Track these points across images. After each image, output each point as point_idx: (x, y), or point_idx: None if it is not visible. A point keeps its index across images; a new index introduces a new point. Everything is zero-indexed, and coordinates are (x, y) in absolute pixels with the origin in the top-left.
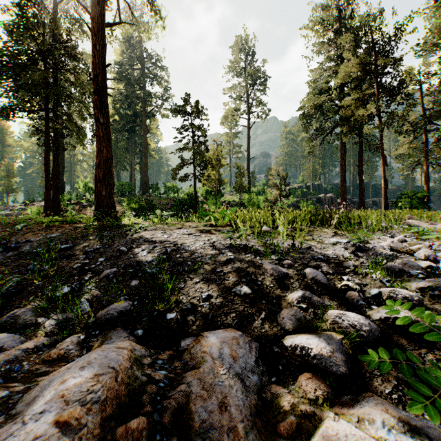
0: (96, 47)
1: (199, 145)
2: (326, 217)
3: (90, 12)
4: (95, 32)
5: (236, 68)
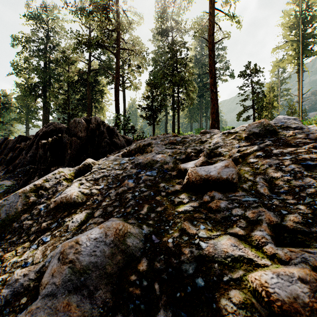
0: (211, 56)
1: (258, 94)
2: None
3: (208, 40)
4: (211, 49)
5: (286, 26)
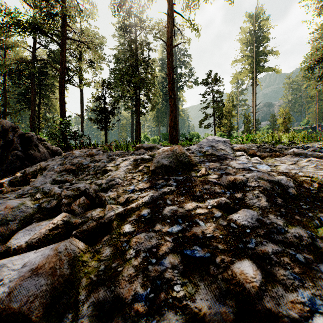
0: (170, 59)
1: (218, 103)
2: (319, 136)
3: (167, 42)
4: (169, 52)
5: (243, 42)
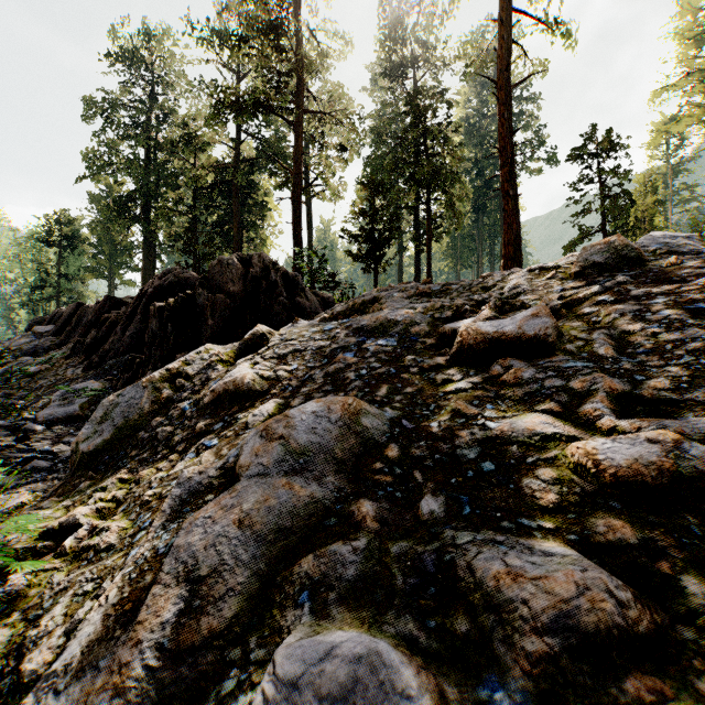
0: (504, 116)
1: (615, 200)
2: None
3: (498, 81)
4: (503, 100)
5: (686, 36)
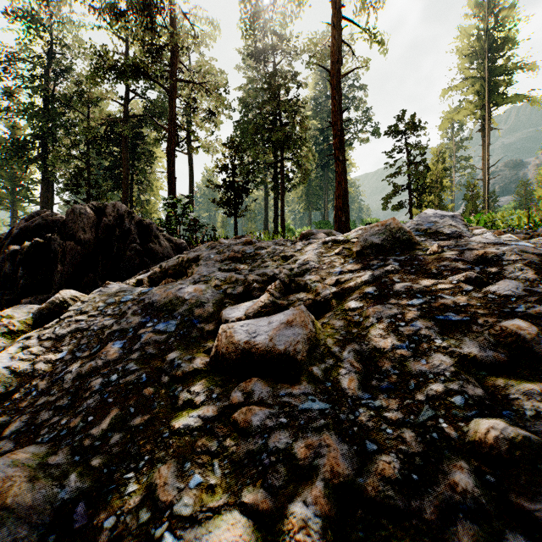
0: (336, 98)
1: (417, 166)
2: None
3: (331, 70)
4: (335, 86)
5: (464, 53)
